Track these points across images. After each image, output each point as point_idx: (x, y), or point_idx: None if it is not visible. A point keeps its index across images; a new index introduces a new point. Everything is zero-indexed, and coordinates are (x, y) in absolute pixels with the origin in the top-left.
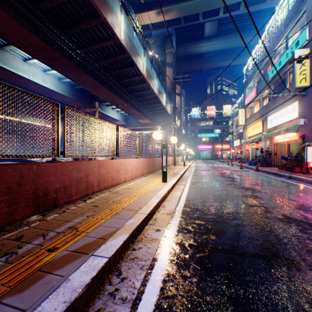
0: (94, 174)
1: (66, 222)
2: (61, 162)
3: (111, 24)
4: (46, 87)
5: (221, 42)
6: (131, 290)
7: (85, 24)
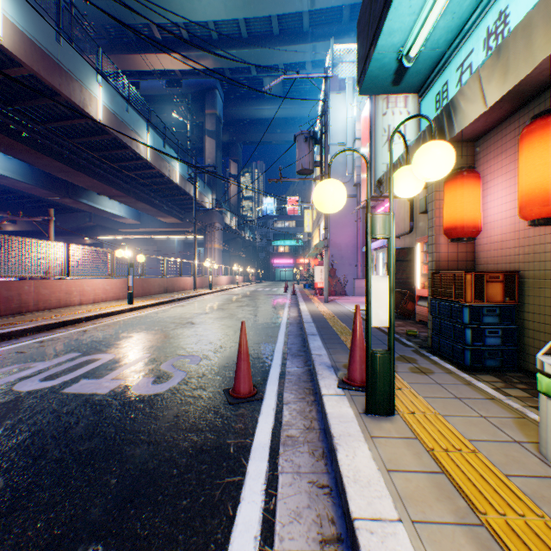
0: (31, 293)
1: None
2: None
3: (81, 103)
4: None
5: (290, 107)
6: (20, 341)
7: (40, 100)
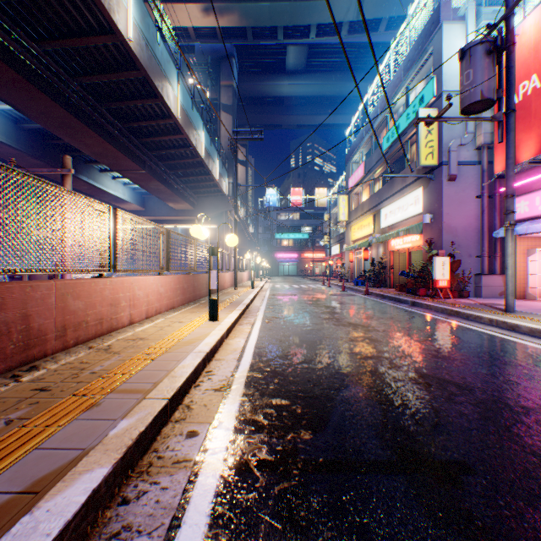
0: (47, 312)
1: None
2: None
3: (106, 2)
4: None
5: (312, 83)
6: None
7: None
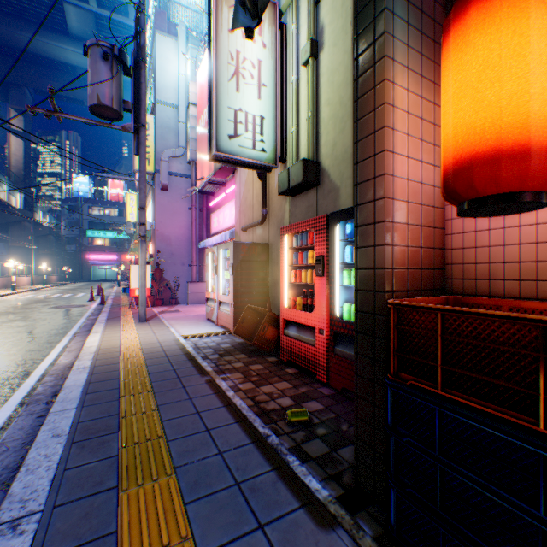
0: None
1: None
2: None
3: None
4: None
5: None
6: None
7: None
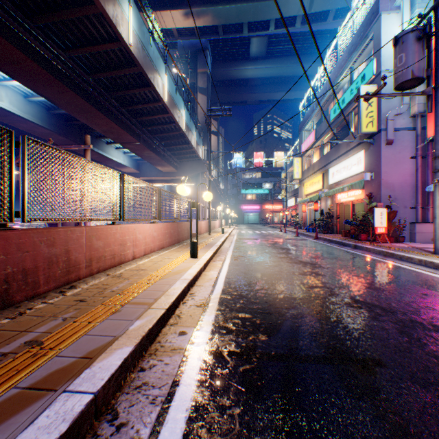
0: (80, 248)
1: (23, 333)
2: (17, 229)
3: (114, 18)
4: (1, 108)
5: (271, 66)
6: None
7: (68, 11)
